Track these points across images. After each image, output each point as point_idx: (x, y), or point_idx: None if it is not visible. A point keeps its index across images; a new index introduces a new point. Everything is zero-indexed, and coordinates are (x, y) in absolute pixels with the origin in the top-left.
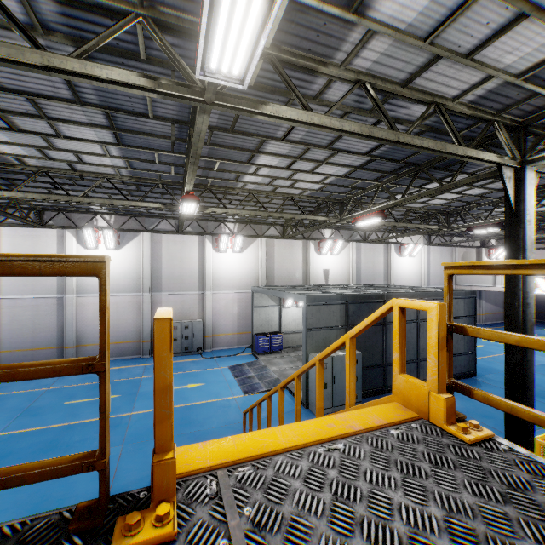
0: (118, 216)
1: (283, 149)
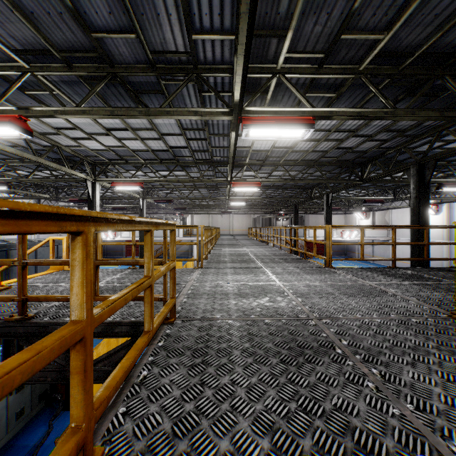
0: None
1: None
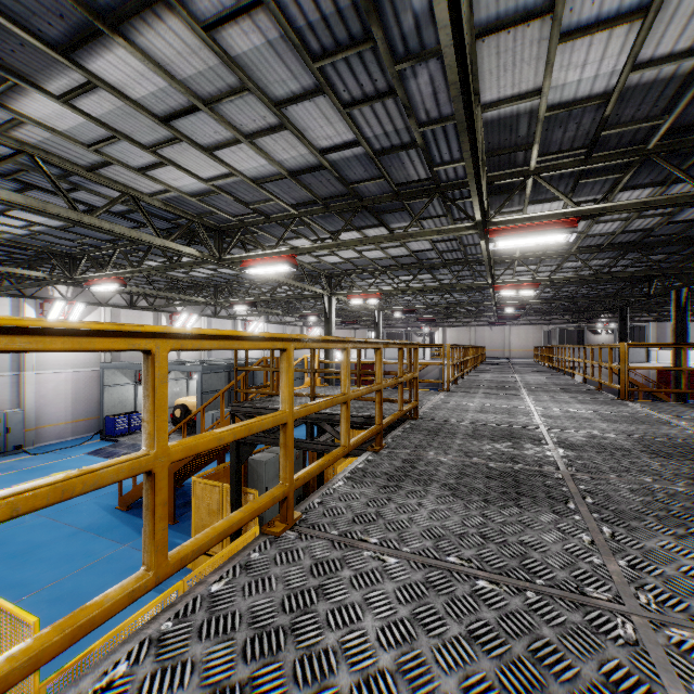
0: None
1: None
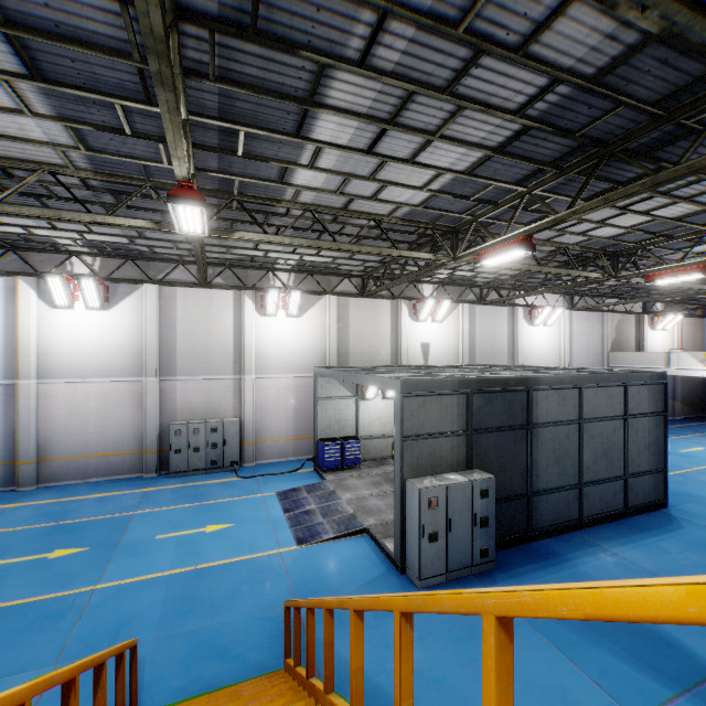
0: (107, 259)
1: (361, 97)
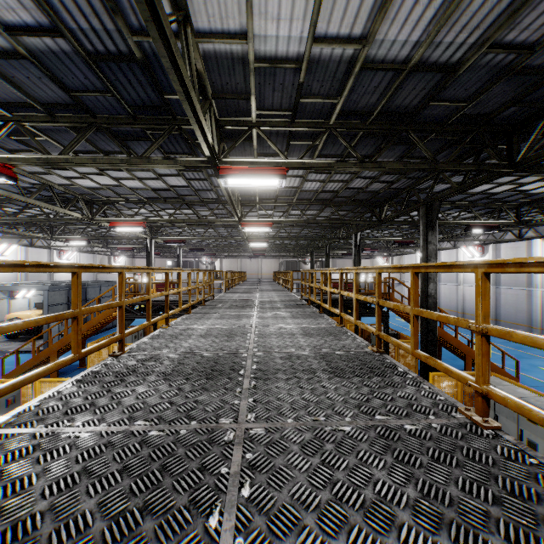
0: None
1: None
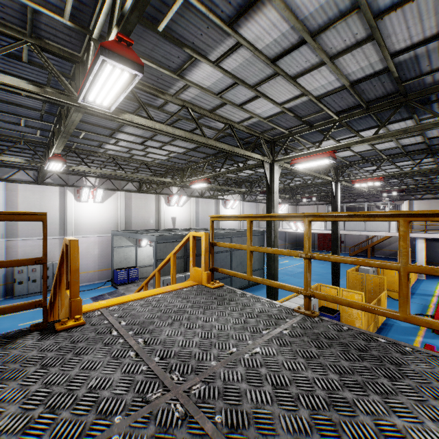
0: None
1: (137, 132)
